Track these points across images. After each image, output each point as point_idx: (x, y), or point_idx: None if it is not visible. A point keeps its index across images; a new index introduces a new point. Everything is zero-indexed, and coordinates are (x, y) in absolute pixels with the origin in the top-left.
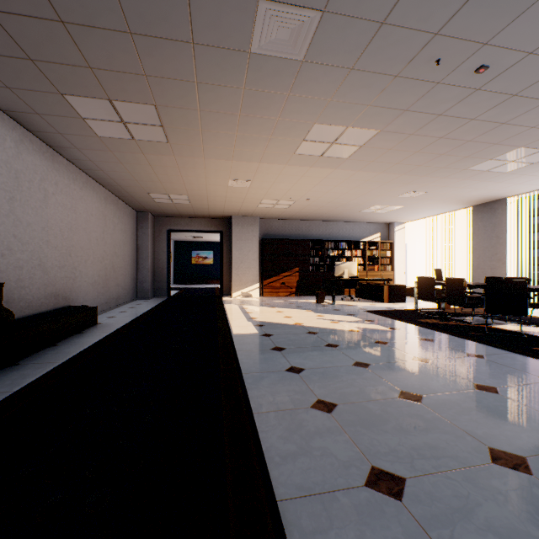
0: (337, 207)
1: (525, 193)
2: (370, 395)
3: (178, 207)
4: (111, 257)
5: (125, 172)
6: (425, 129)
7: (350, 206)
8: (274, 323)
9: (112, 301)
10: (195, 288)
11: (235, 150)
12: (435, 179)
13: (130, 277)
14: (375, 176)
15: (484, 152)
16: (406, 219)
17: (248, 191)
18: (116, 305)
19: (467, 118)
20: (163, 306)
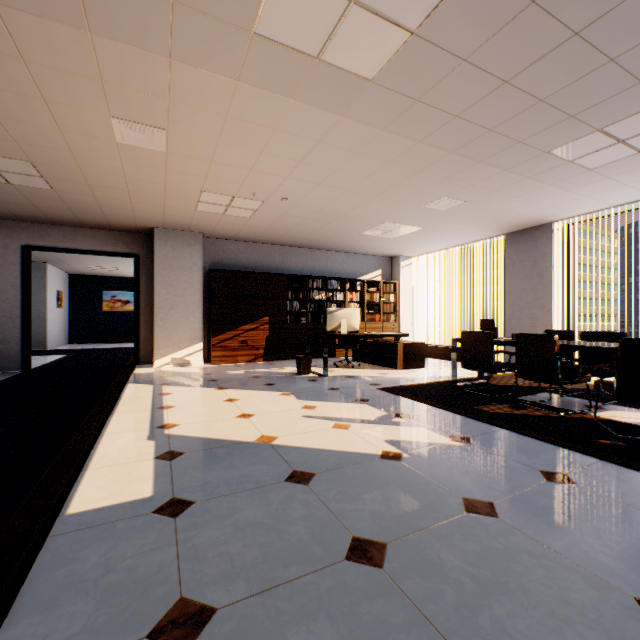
0: (329, 222)
1: (578, 215)
2: None
3: (32, 197)
4: None
5: None
6: None
7: (349, 222)
8: (211, 443)
9: None
10: (101, 350)
11: None
12: (492, 173)
13: None
14: (406, 150)
15: (605, 108)
16: (416, 251)
17: (169, 165)
18: None
19: None
20: None
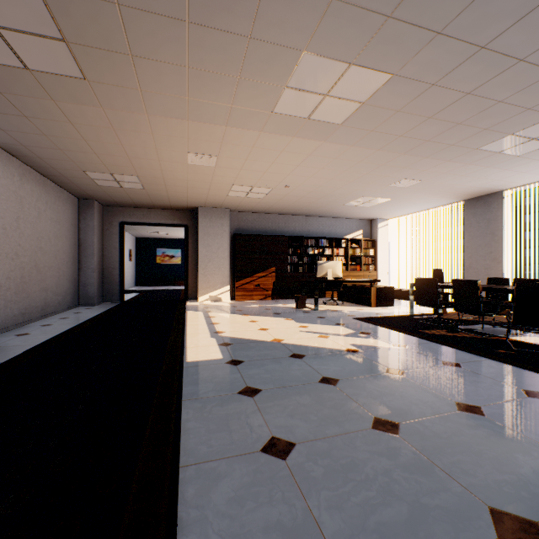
0: (319, 198)
1: (524, 185)
2: (438, 532)
3: (130, 193)
4: (33, 253)
5: (38, 134)
6: (453, 75)
7: (334, 197)
8: (246, 340)
9: (34, 311)
10: (159, 290)
11: (189, 100)
12: (438, 163)
13: (66, 279)
14: (370, 155)
15: (509, 123)
16: (390, 215)
17: (215, 172)
18: (42, 315)
19: (515, 57)
20: (107, 315)
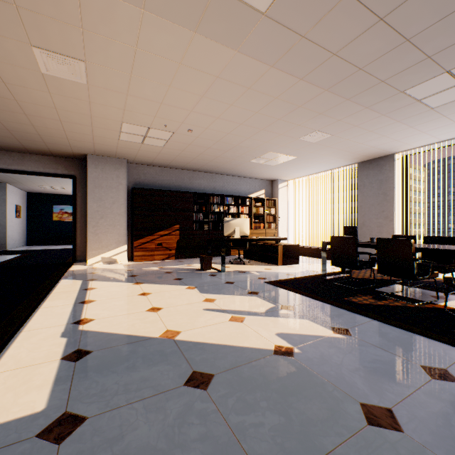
0: (226, 151)
1: (415, 148)
2: None
3: None
4: None
5: None
6: None
7: (241, 151)
8: (119, 340)
9: None
10: (50, 250)
11: None
12: (356, 110)
13: None
14: (290, 87)
15: None
16: (290, 176)
17: (91, 97)
18: None
19: None
20: None
